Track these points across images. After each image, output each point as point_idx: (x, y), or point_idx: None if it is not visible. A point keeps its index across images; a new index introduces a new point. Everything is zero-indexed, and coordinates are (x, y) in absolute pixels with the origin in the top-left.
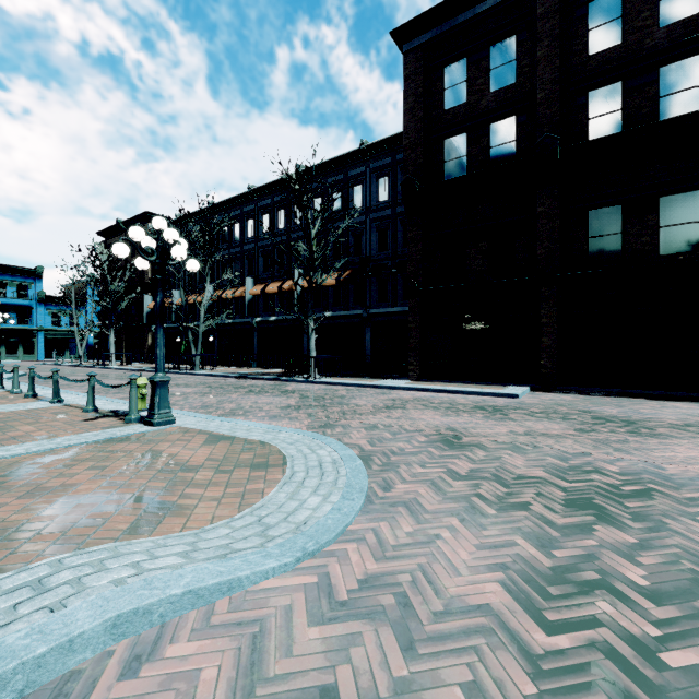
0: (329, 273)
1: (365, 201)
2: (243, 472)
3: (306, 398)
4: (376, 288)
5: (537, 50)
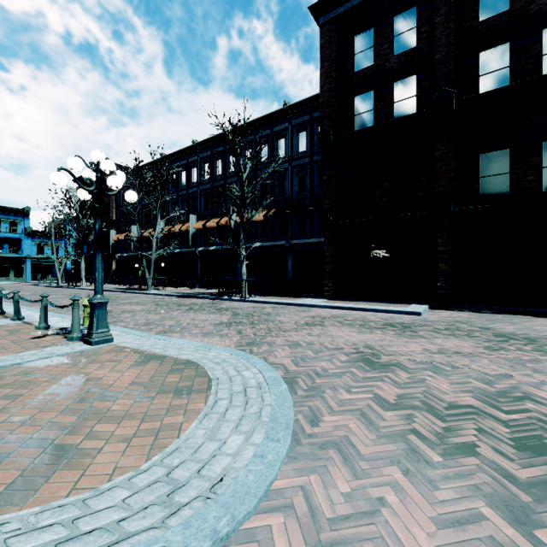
0: (257, 210)
1: (287, 151)
2: (165, 399)
3: (237, 315)
4: (296, 223)
5: (435, 18)
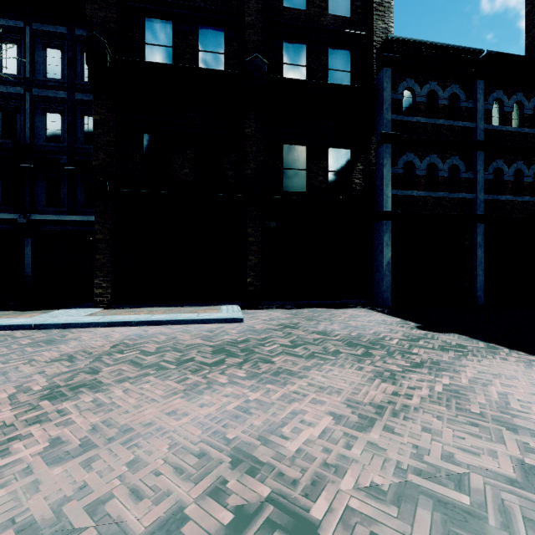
0: None
1: (23, 68)
2: None
3: None
4: (42, 188)
5: None
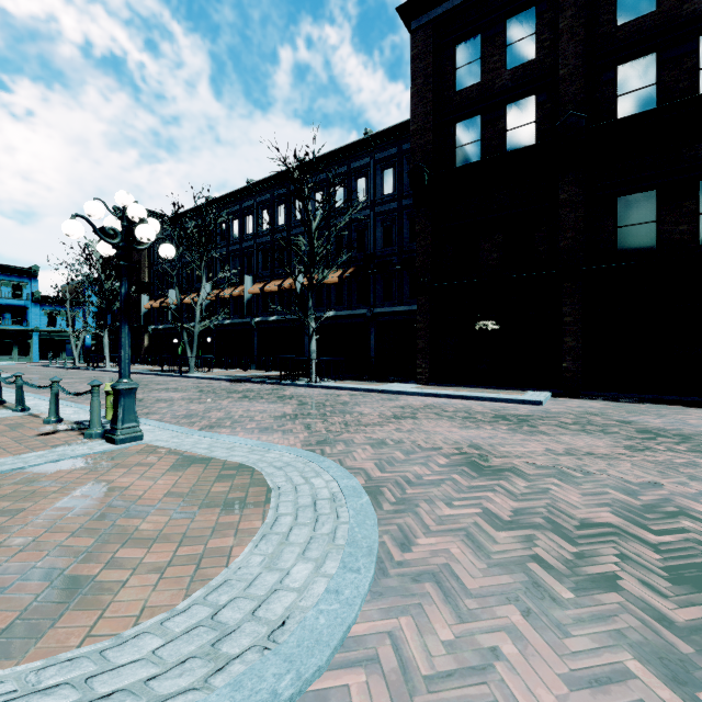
0: (331, 269)
1: (369, 194)
2: (210, 515)
3: (304, 404)
4: (381, 286)
5: (560, 22)
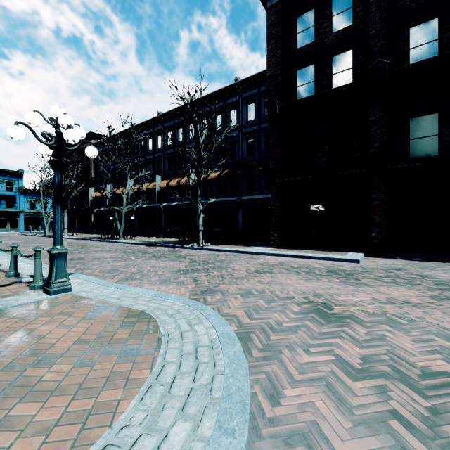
0: (212, 170)
1: (238, 120)
2: (108, 362)
3: (194, 262)
4: (246, 182)
5: None
